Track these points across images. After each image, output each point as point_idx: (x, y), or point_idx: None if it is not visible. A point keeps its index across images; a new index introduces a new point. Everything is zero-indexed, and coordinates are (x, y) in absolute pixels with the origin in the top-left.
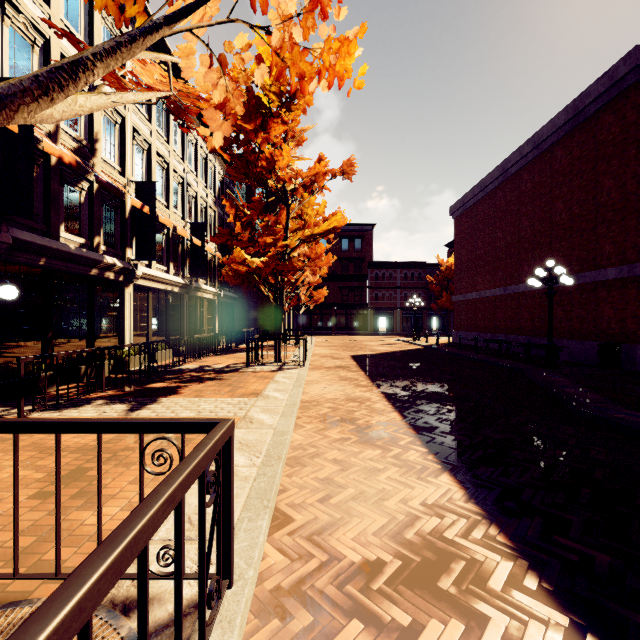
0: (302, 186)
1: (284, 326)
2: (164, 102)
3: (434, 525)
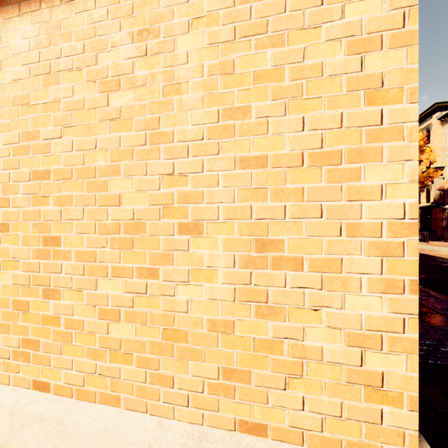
0: None
1: None
2: None
3: None
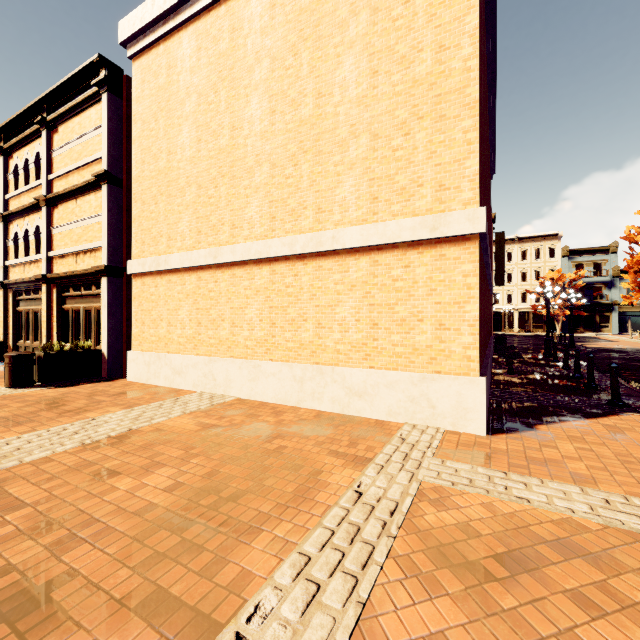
0: None
1: None
2: None
3: None
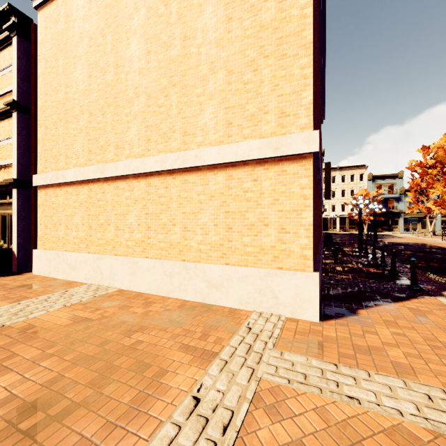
0: None
1: None
2: None
3: (434, 244)
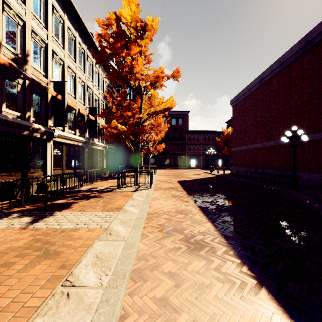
0: (150, 84)
1: (141, 164)
2: (73, 39)
3: None
